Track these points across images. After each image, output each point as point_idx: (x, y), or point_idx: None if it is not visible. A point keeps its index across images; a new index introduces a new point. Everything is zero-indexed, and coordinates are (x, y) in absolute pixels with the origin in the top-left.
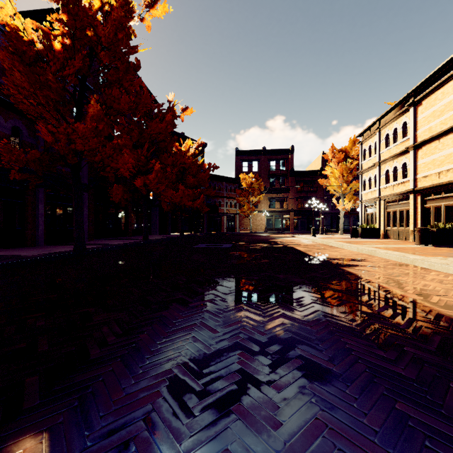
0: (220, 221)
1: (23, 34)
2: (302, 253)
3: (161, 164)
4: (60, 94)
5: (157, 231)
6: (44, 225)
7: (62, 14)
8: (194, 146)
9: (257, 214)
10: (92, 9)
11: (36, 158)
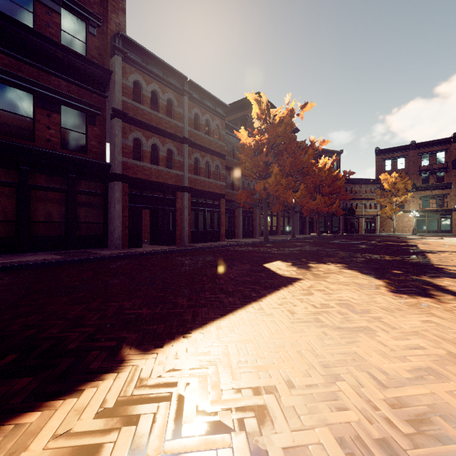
0: (357, 223)
1: (248, 144)
2: (415, 247)
3: (304, 184)
4: (263, 168)
5: (298, 232)
6: (241, 227)
7: (266, 135)
8: (329, 162)
9: (404, 215)
10: (271, 114)
11: (246, 195)
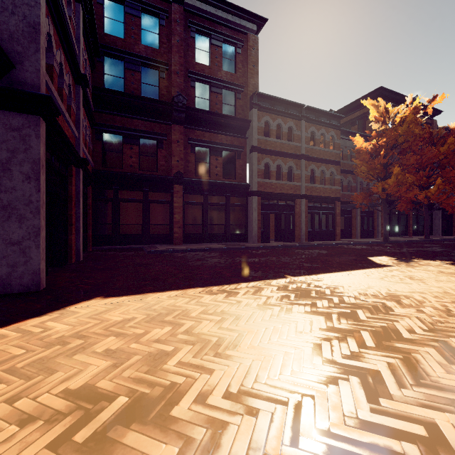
0: None
1: (364, 149)
2: None
3: (442, 178)
4: (380, 170)
5: (439, 233)
6: (359, 227)
7: (384, 139)
8: None
9: None
10: (392, 113)
11: (363, 196)
